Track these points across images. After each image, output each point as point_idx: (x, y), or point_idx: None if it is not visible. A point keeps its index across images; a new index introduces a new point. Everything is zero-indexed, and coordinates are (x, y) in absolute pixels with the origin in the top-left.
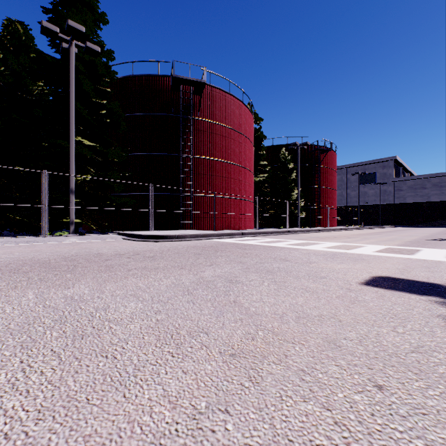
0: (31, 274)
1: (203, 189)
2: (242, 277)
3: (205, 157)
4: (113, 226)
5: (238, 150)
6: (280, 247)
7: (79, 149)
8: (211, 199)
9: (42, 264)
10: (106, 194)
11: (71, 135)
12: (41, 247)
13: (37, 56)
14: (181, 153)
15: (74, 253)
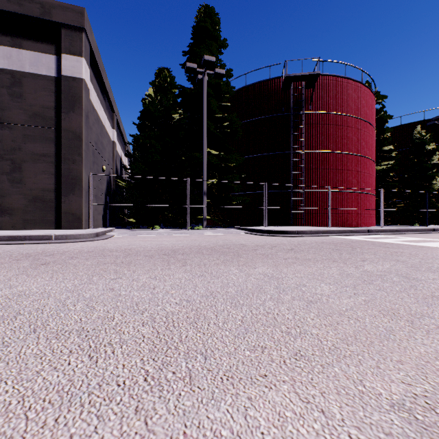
0: (214, 256)
1: (314, 184)
2: (416, 274)
3: (317, 151)
4: (229, 222)
5: (356, 137)
6: (436, 247)
7: (209, 158)
8: (324, 194)
9: (212, 249)
10: (227, 194)
11: (204, 148)
12: (193, 237)
13: (181, 90)
14: (292, 150)
15: (223, 243)
